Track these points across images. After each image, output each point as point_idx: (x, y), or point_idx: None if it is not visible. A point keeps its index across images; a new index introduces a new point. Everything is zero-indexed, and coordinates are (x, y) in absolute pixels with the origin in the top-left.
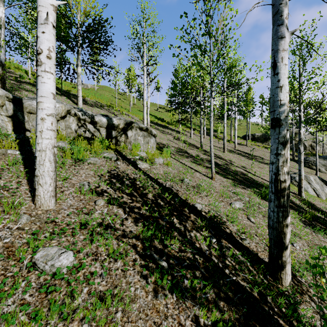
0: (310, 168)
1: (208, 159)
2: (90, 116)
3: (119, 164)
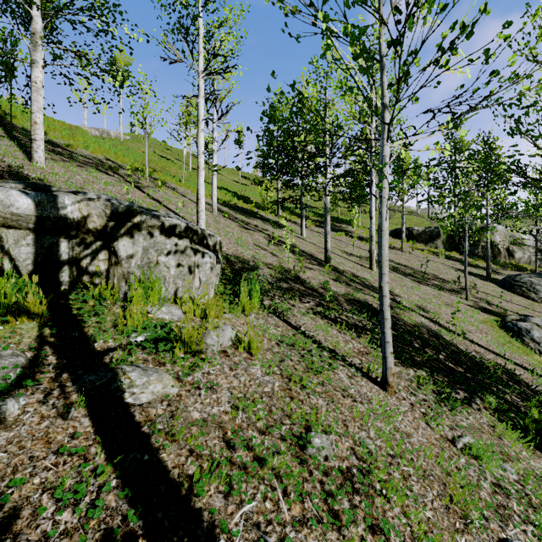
0: (526, 296)
1: (348, 295)
2: None
3: (8, 421)
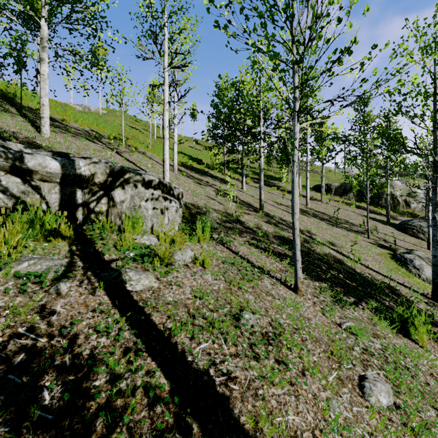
0: (416, 237)
1: (275, 232)
2: (11, 156)
3: (62, 294)
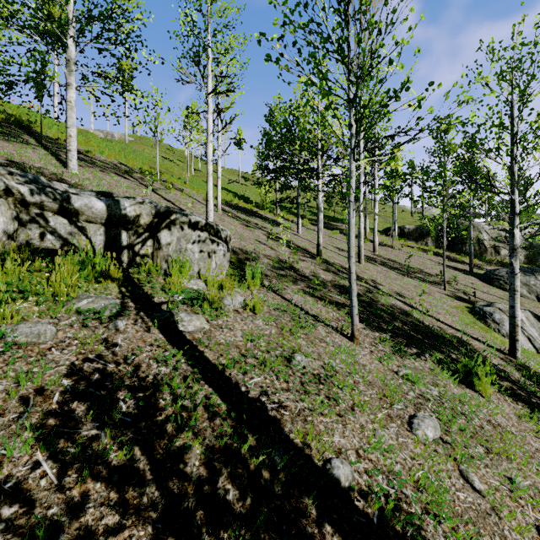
0: (503, 289)
1: (334, 281)
2: (58, 196)
3: (121, 330)
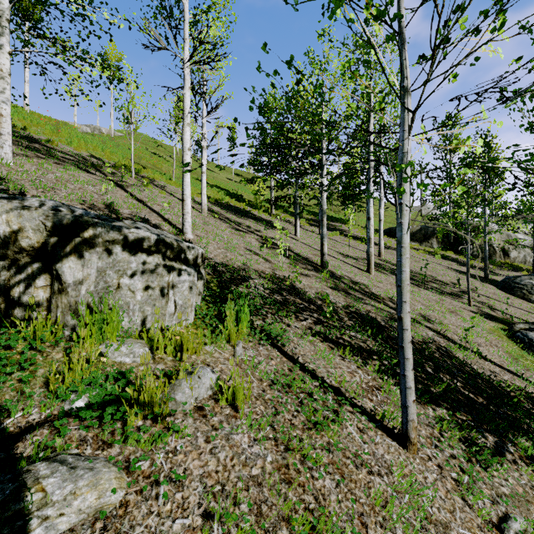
0: (527, 299)
1: (348, 306)
2: None
3: None
